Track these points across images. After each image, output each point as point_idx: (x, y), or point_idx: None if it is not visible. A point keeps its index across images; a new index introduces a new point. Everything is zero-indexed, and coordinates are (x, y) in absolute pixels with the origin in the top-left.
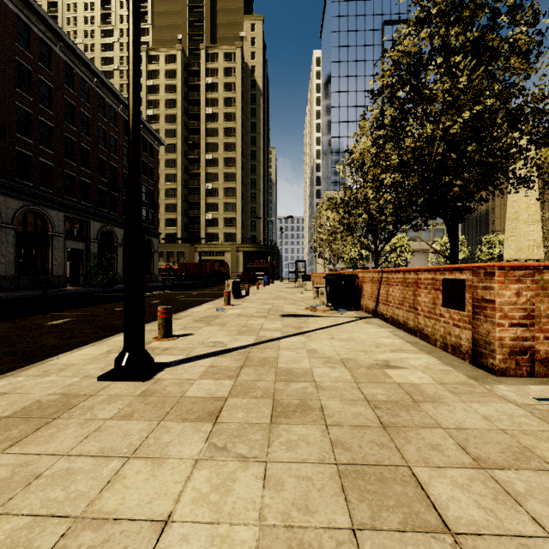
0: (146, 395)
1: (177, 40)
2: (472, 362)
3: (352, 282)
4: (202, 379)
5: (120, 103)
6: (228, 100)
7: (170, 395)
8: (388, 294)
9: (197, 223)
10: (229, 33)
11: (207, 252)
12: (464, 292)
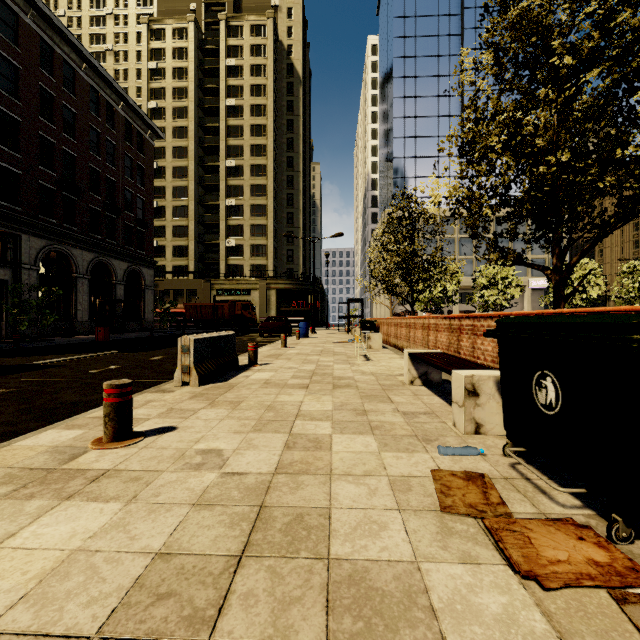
0: None
1: (190, 12)
2: None
3: None
4: None
5: (82, 60)
6: (256, 89)
7: None
8: None
9: (216, 252)
10: (258, 1)
11: (227, 290)
12: None
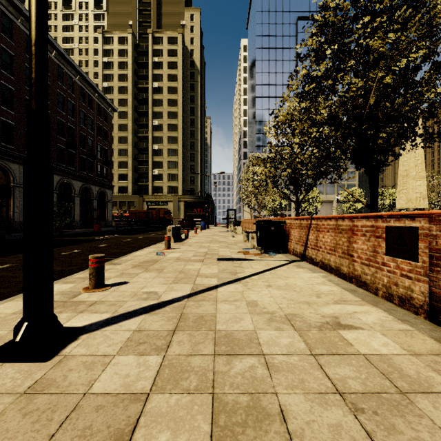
0: (34, 393)
1: (129, 25)
2: (429, 318)
3: (281, 228)
4: (121, 355)
5: (77, 73)
6: (171, 77)
7: (69, 390)
8: (317, 240)
9: (145, 178)
10: (172, 21)
11: (153, 202)
12: (417, 241)
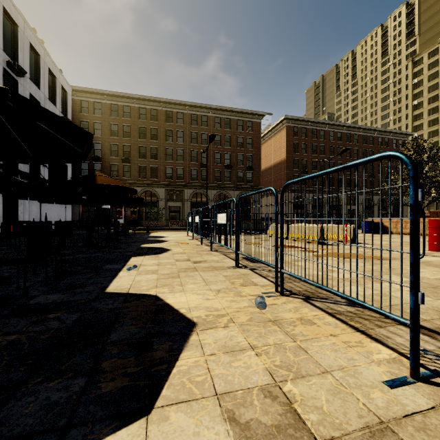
0: None
1: None
2: None
3: None
4: None
5: (375, 131)
6: None
7: None
8: None
9: None
10: None
11: None
12: None
